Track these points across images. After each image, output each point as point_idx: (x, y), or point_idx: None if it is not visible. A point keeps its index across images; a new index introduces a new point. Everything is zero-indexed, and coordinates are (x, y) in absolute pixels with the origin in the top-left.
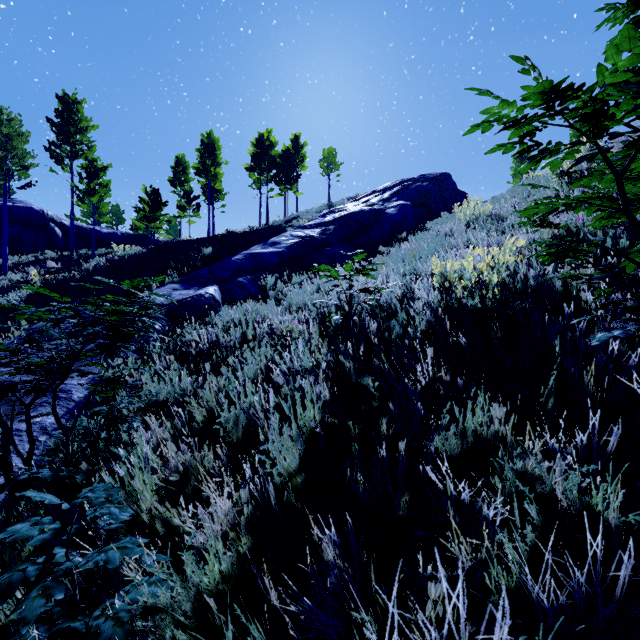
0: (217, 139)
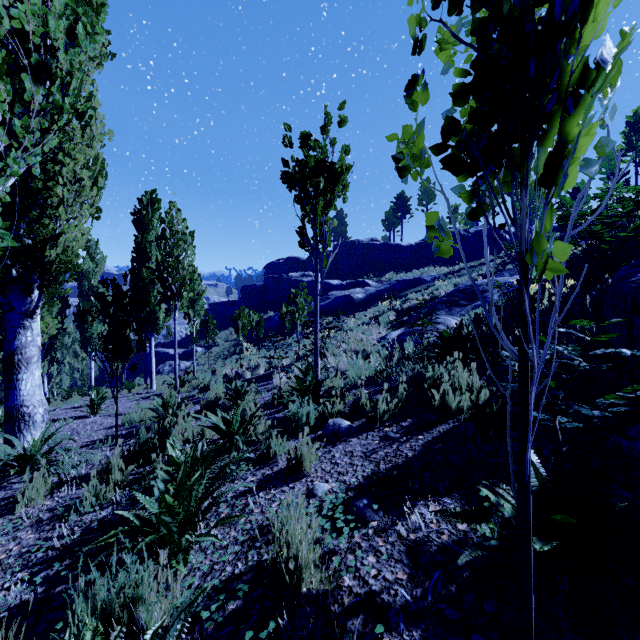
0: None
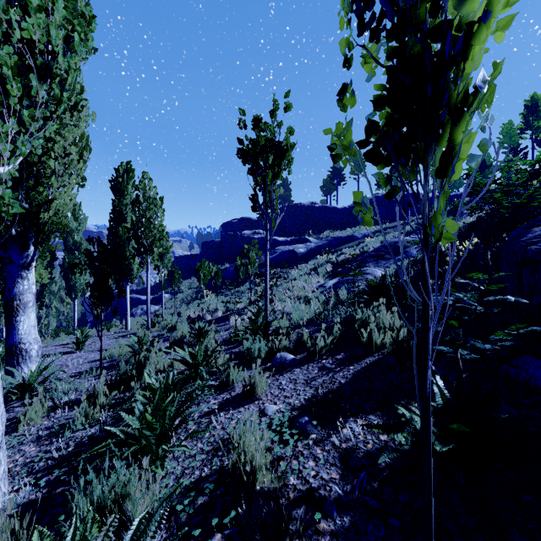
0: (540, 97)
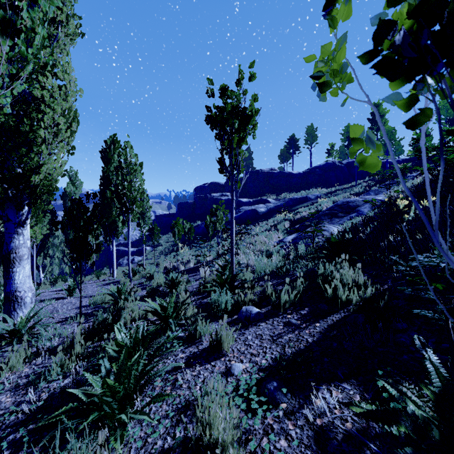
0: None
